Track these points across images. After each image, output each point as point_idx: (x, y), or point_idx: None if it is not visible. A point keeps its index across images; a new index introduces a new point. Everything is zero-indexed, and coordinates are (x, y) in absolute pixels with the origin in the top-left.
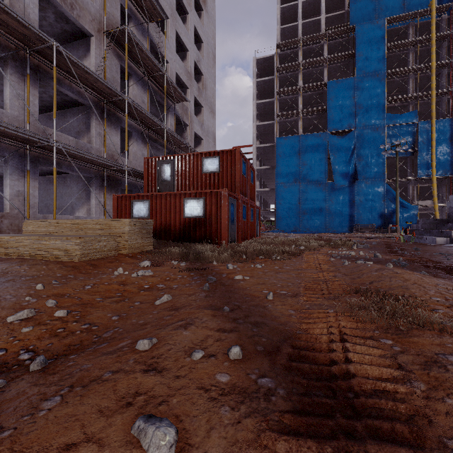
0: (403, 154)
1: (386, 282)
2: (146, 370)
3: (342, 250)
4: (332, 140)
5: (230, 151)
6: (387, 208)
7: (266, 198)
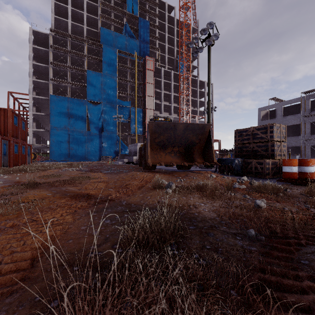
0: (125, 121)
1: (63, 173)
2: None
3: (73, 168)
4: (89, 106)
5: (3, 109)
6: (118, 148)
7: (43, 136)
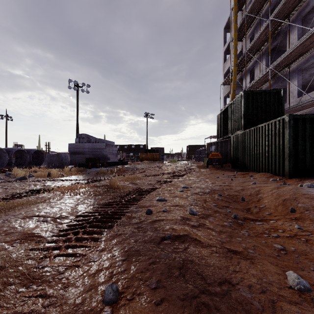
0: None
1: None
2: (177, 205)
3: None
4: None
5: None
6: None
7: None
